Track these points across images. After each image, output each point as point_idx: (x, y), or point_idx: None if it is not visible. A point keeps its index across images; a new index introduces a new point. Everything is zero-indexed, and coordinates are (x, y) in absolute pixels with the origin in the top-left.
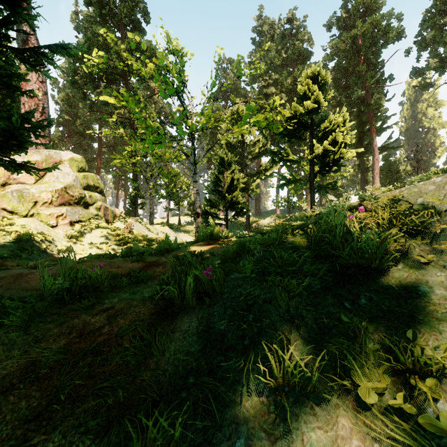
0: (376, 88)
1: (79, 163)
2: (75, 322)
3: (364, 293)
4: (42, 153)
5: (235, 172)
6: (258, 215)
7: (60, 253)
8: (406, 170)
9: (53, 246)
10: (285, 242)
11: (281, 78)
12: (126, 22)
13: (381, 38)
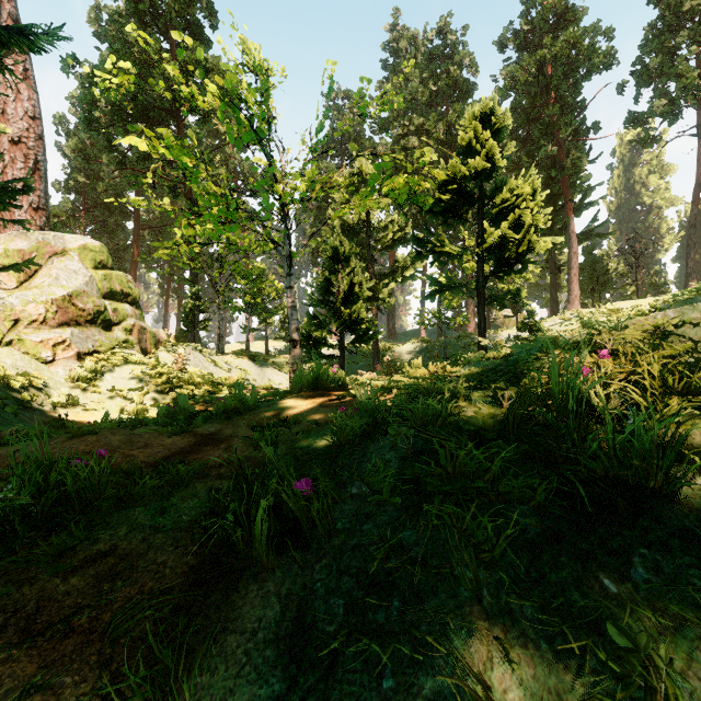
0: (574, 142)
1: (96, 255)
2: (21, 595)
3: (638, 551)
4: (32, 237)
5: (355, 272)
6: (392, 338)
7: (57, 408)
8: (618, 269)
9: (44, 397)
10: (454, 415)
11: (428, 123)
12: (178, 26)
13: (582, 66)
